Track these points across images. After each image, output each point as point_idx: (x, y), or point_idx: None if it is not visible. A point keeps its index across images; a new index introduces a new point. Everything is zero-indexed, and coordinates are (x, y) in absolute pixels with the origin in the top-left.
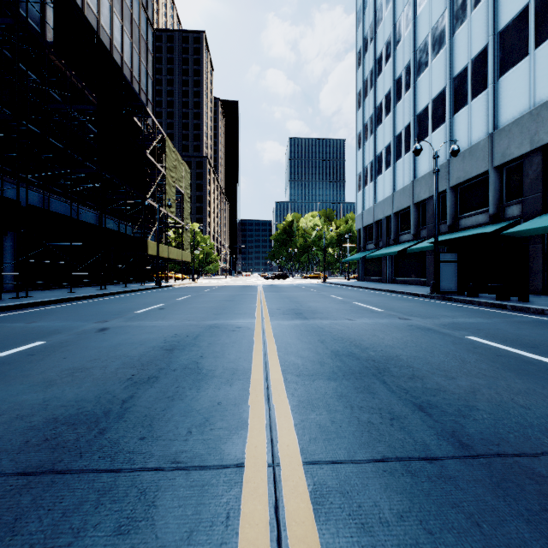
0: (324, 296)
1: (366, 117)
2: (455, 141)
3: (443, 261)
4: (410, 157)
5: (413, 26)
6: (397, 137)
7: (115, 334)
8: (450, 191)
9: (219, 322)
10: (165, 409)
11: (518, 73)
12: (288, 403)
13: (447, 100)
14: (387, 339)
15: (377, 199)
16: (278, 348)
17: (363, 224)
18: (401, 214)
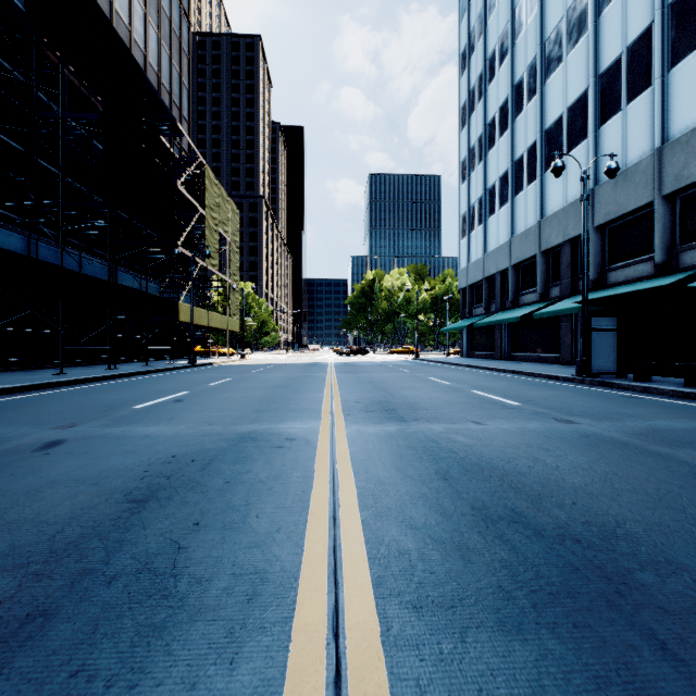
0: (423, 380)
1: (473, 139)
2: (612, 156)
3: (596, 329)
4: (535, 188)
5: (539, 10)
6: (517, 162)
7: (63, 455)
8: (595, 232)
9: (260, 427)
10: None
11: None
12: None
13: (590, 106)
14: (566, 470)
15: (488, 247)
16: (361, 495)
17: (469, 282)
18: (521, 267)
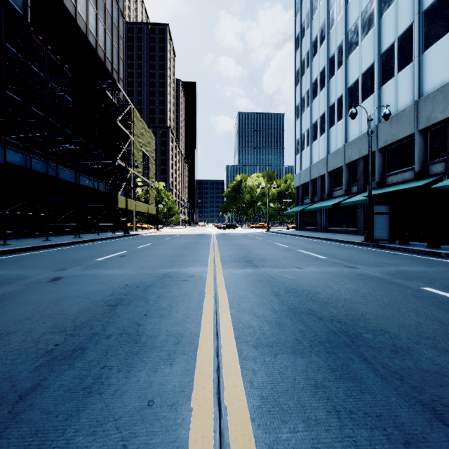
0: (270, 244)
1: (304, 92)
2: (386, 106)
3: (376, 213)
4: (342, 124)
5: (344, 12)
6: (331, 107)
7: (65, 284)
8: (379, 152)
9: (173, 270)
10: (70, 417)
11: (442, 46)
12: (247, 403)
13: (375, 73)
14: (343, 291)
15: (313, 160)
16: (230, 302)
17: (301, 182)
18: (334, 173)
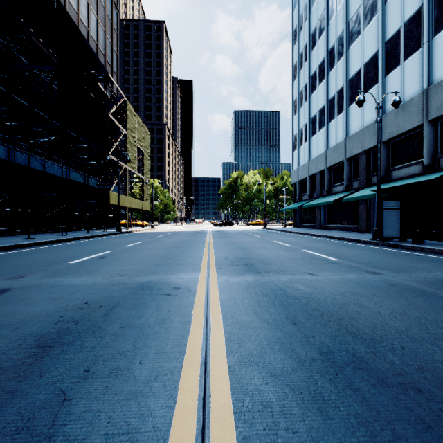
0: (270, 242)
1: (301, 86)
2: (396, 93)
3: (386, 208)
4: (343, 117)
5: (345, 1)
6: (330, 100)
7: (3, 302)
8: (383, 145)
9: (155, 278)
10: None
11: None
12: None
13: (379, 63)
14: (386, 315)
15: (311, 156)
16: (228, 339)
17: (298, 178)
18: (333, 168)
